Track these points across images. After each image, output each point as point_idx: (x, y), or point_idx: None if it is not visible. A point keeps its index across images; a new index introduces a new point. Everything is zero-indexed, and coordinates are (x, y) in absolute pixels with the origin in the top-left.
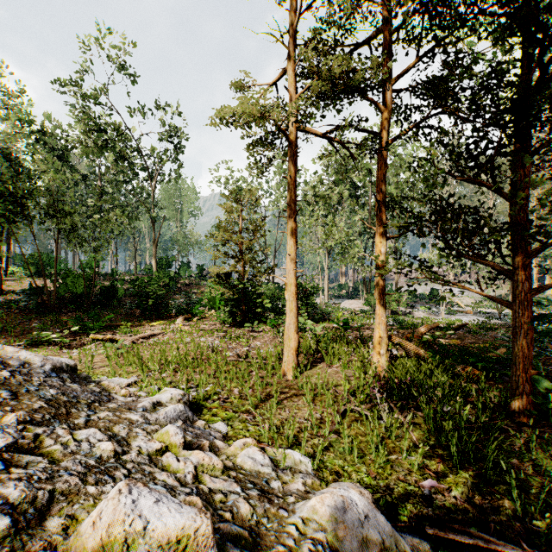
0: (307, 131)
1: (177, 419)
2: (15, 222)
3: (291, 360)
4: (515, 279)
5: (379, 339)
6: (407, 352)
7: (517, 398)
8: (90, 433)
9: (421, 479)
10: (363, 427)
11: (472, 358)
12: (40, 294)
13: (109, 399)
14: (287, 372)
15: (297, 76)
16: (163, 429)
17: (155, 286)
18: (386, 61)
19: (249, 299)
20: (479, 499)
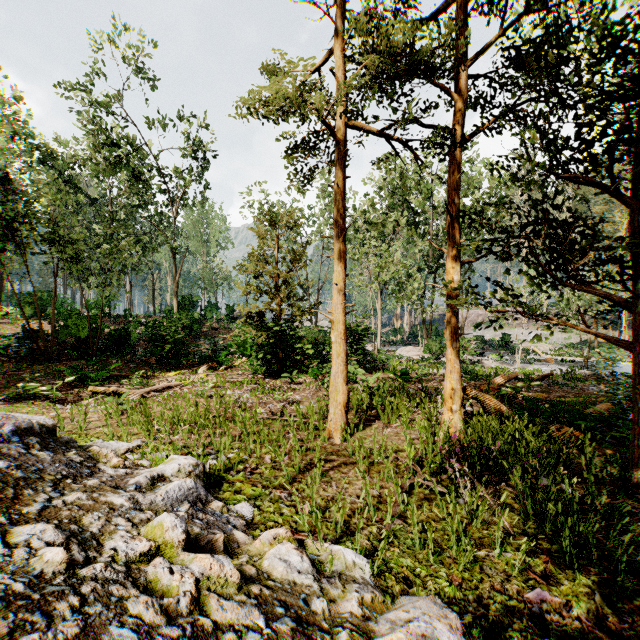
0: (359, 127)
1: (182, 501)
2: (2, 250)
3: (339, 419)
4: (637, 310)
5: (450, 391)
6: (486, 408)
7: (639, 468)
8: (38, 530)
9: (525, 587)
10: (436, 508)
11: (569, 415)
12: (34, 338)
13: (91, 473)
14: (334, 433)
15: (346, 60)
16: (155, 520)
17: (173, 329)
18: (461, 36)
19: (287, 344)
20: (615, 621)
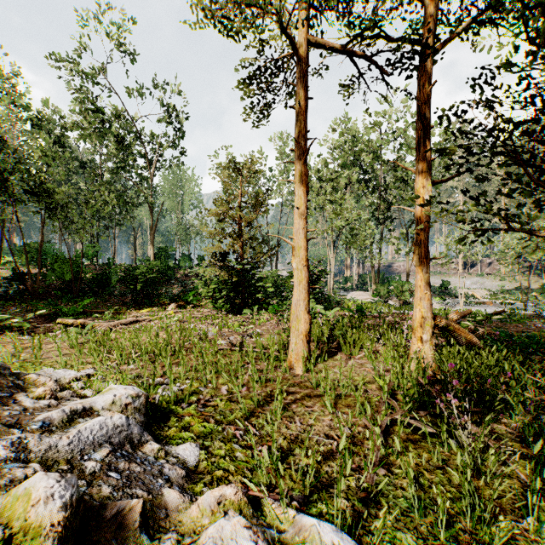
0: (321, 44)
1: (101, 444)
2: None
3: (301, 349)
4: None
5: (420, 320)
6: (455, 339)
7: None
8: None
9: None
10: (425, 453)
11: None
12: (22, 279)
13: None
14: (295, 364)
15: None
16: (22, 486)
17: (144, 269)
18: None
19: (249, 284)
20: None
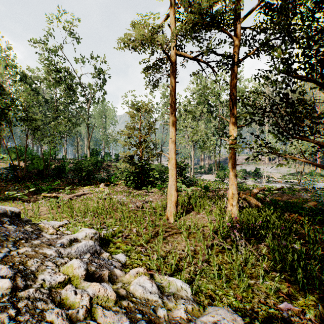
0: (183, 55)
1: (86, 252)
2: None
3: (172, 209)
4: None
5: (231, 195)
6: (250, 204)
7: None
8: None
9: (278, 301)
10: (226, 257)
11: (294, 208)
12: (15, 169)
13: (37, 237)
14: (169, 217)
15: (176, 20)
16: (69, 263)
17: (86, 164)
18: (237, 6)
19: (145, 172)
20: None
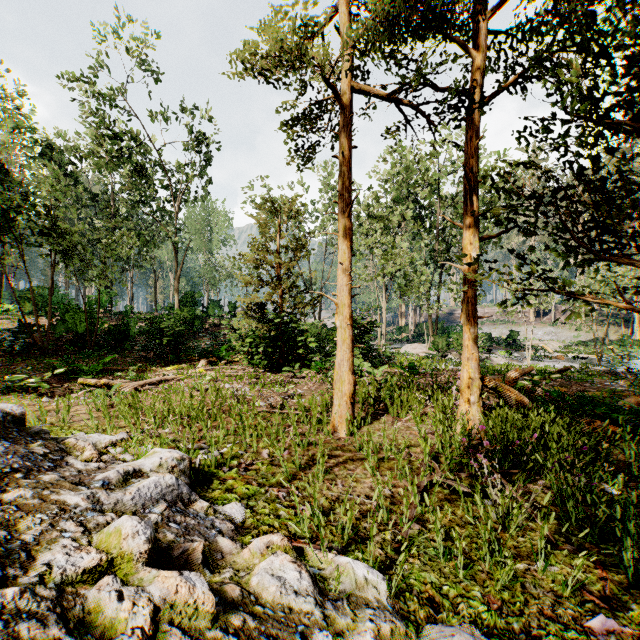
0: (366, 91)
1: (158, 500)
2: None
3: (344, 411)
4: None
5: (468, 381)
6: (506, 400)
7: None
8: None
9: (582, 613)
10: (459, 511)
11: (599, 408)
12: (30, 332)
13: (53, 466)
14: (338, 427)
15: (351, 21)
16: (112, 525)
17: (171, 321)
18: None
19: (289, 337)
20: None
